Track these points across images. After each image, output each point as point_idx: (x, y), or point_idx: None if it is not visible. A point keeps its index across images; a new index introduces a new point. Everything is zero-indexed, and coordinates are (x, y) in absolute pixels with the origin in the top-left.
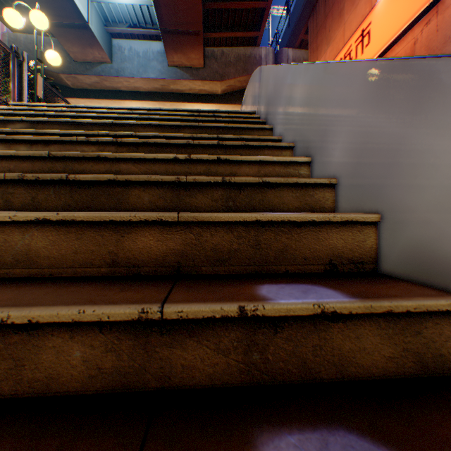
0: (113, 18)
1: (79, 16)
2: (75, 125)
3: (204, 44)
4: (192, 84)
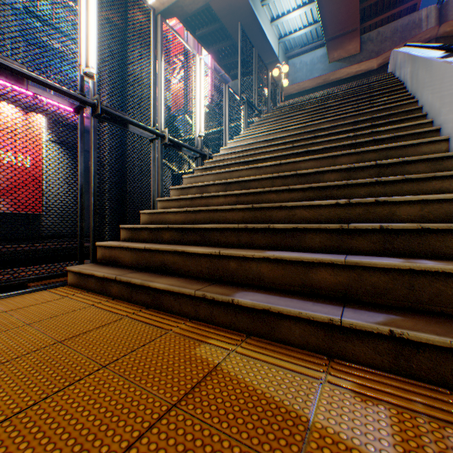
0: (290, 47)
1: (273, 56)
2: (314, 99)
3: (359, 33)
4: (348, 69)
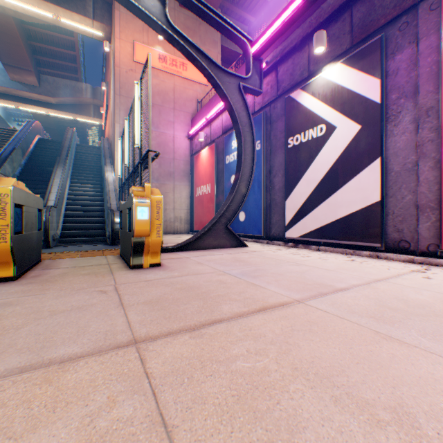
0: None
1: None
2: None
3: (41, 72)
4: (32, 95)
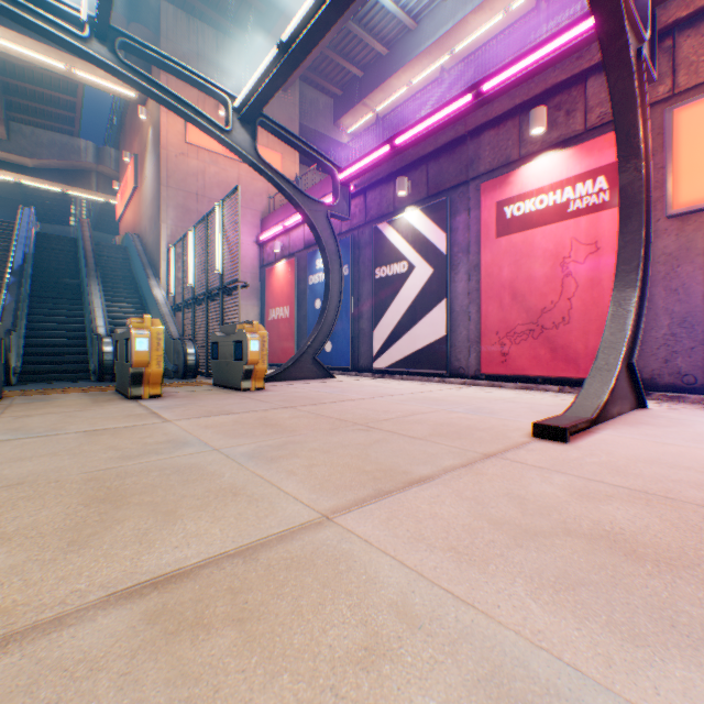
0: None
1: None
2: None
3: (11, 117)
4: None
